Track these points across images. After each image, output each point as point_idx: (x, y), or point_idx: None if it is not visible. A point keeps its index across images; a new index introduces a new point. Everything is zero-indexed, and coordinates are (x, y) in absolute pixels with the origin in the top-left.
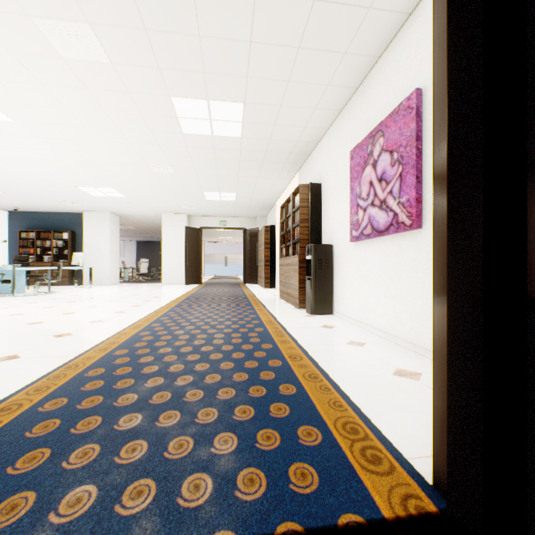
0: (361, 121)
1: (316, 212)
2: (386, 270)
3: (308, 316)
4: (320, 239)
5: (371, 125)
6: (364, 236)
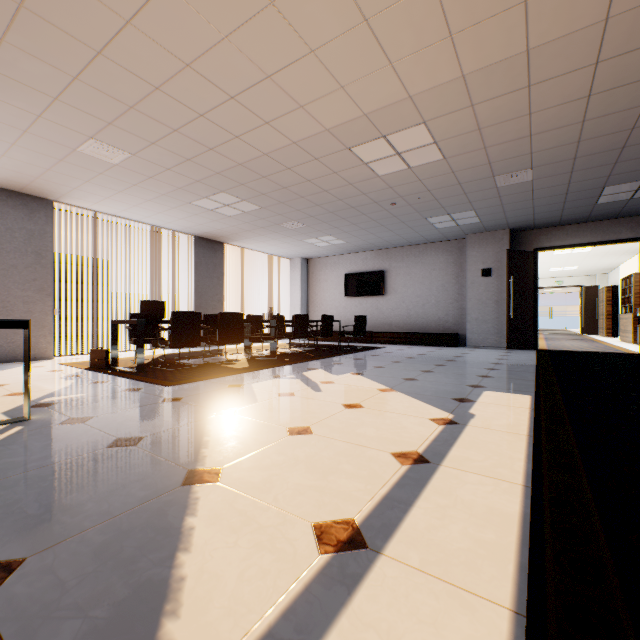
0: None
1: None
2: None
3: (636, 345)
4: None
5: None
6: None
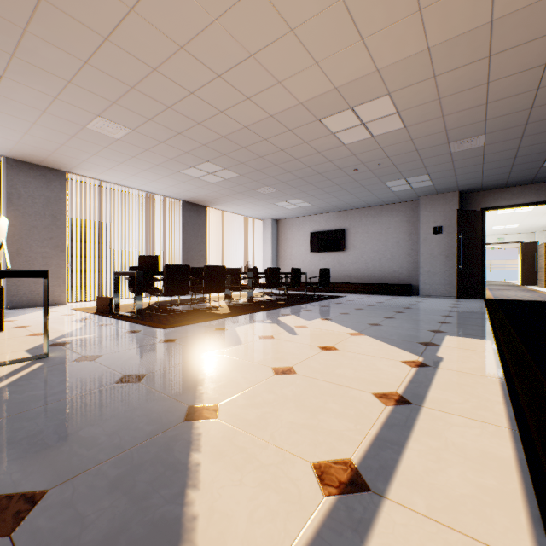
0: None
1: None
2: None
3: None
4: None
5: None
6: None
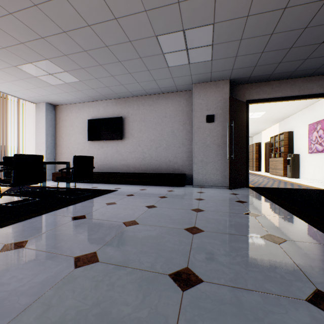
0: (312, 116)
1: (291, 142)
2: (321, 163)
3: (289, 178)
4: (292, 151)
5: (316, 119)
6: (313, 152)
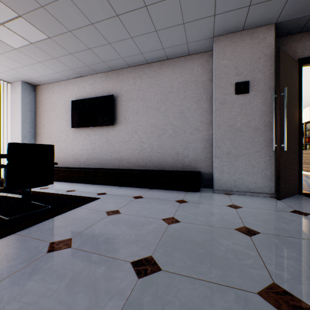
0: None
1: None
2: None
3: None
4: None
5: None
6: None
